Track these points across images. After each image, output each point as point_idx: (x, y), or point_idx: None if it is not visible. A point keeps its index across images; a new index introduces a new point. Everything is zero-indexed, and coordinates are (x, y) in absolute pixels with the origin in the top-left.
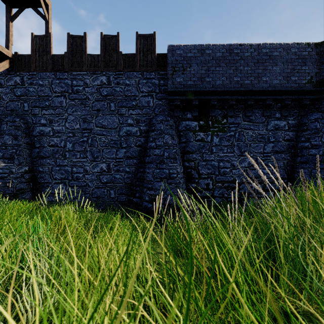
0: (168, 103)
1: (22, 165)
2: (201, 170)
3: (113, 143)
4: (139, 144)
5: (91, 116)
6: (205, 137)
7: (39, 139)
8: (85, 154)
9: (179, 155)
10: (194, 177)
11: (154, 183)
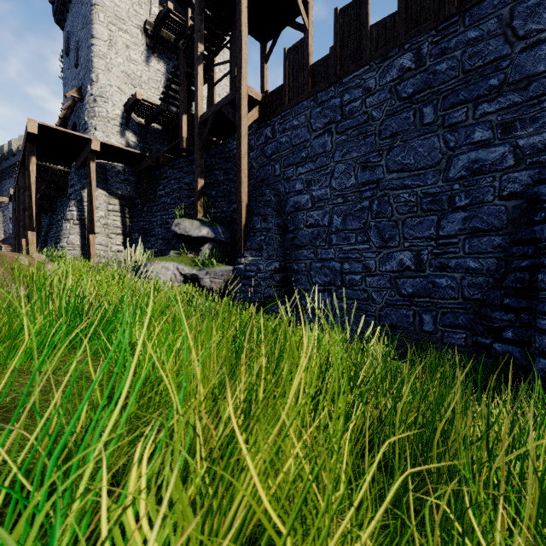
0: None
1: (271, 259)
2: None
3: (429, 202)
4: (514, 191)
5: (378, 153)
6: None
7: (293, 217)
8: (365, 235)
9: None
10: None
11: None
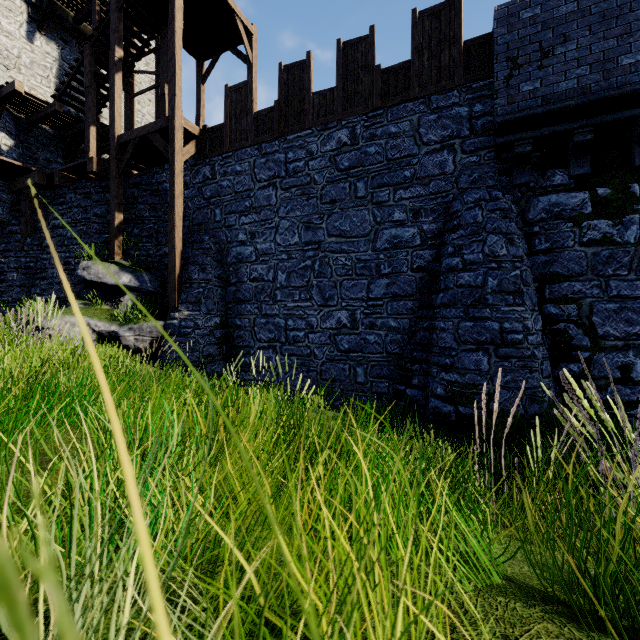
0: (496, 157)
1: (211, 314)
2: (602, 327)
3: (361, 267)
4: (421, 265)
5: (320, 216)
6: (617, 233)
7: (235, 269)
8: (308, 293)
9: (531, 284)
10: (577, 346)
11: (458, 355)
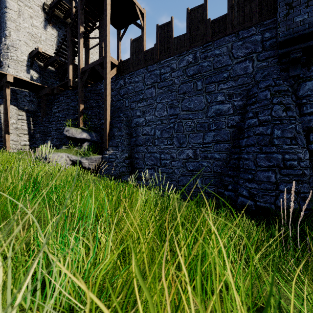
0: (278, 61)
1: (123, 152)
2: None
3: (199, 126)
4: (233, 124)
5: (177, 101)
6: None
7: (135, 129)
8: (171, 141)
9: (301, 132)
10: None
11: (256, 173)
